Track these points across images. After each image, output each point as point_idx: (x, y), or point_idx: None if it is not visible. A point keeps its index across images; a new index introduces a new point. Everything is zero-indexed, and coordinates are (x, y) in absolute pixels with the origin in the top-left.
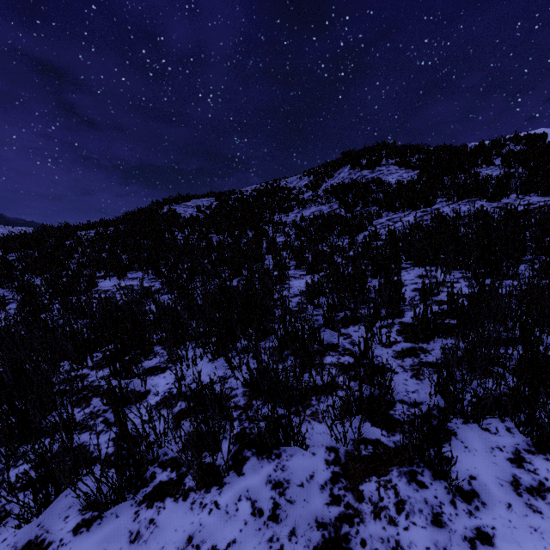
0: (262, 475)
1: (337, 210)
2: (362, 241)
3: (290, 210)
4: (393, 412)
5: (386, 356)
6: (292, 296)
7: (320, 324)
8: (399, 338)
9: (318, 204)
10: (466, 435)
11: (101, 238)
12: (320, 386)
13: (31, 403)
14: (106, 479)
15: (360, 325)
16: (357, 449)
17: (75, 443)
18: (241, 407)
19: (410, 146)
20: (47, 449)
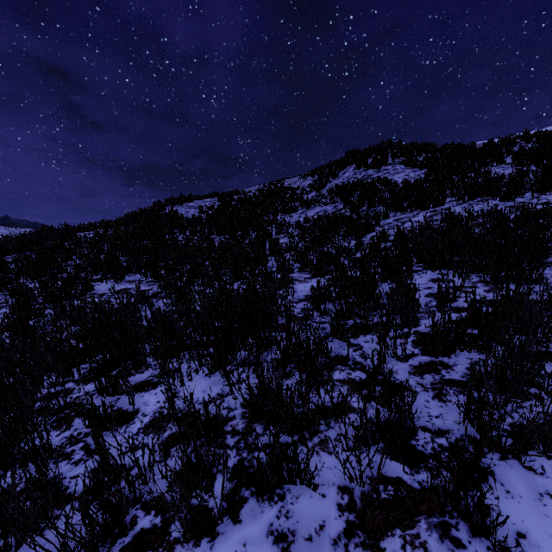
0: (262, 523)
1: (342, 210)
2: (369, 242)
3: (293, 210)
4: (415, 443)
5: (402, 371)
6: (296, 302)
7: (328, 333)
8: (415, 350)
9: (322, 204)
10: (505, 475)
11: (101, 239)
12: (328, 407)
13: (2, 426)
14: (72, 533)
15: (371, 334)
16: (375, 490)
17: (48, 476)
18: (240, 432)
19: (416, 145)
20: (6, 493)
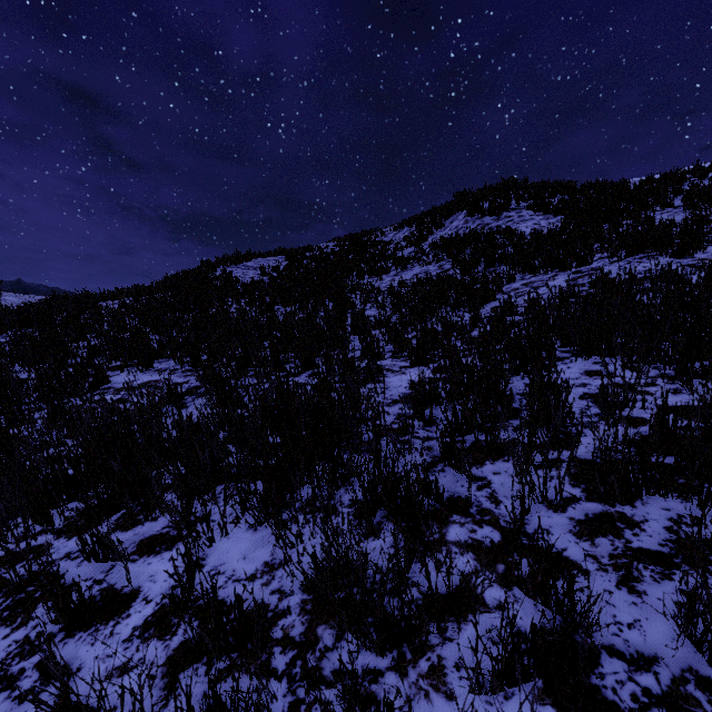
0: None
1: (449, 271)
2: (491, 315)
3: (384, 271)
4: (598, 682)
5: (559, 530)
6: (389, 404)
7: (436, 456)
8: (575, 490)
9: (423, 263)
10: None
11: (128, 311)
12: (442, 596)
13: None
14: None
15: (503, 460)
16: None
17: None
18: (296, 643)
19: (548, 184)
20: None
